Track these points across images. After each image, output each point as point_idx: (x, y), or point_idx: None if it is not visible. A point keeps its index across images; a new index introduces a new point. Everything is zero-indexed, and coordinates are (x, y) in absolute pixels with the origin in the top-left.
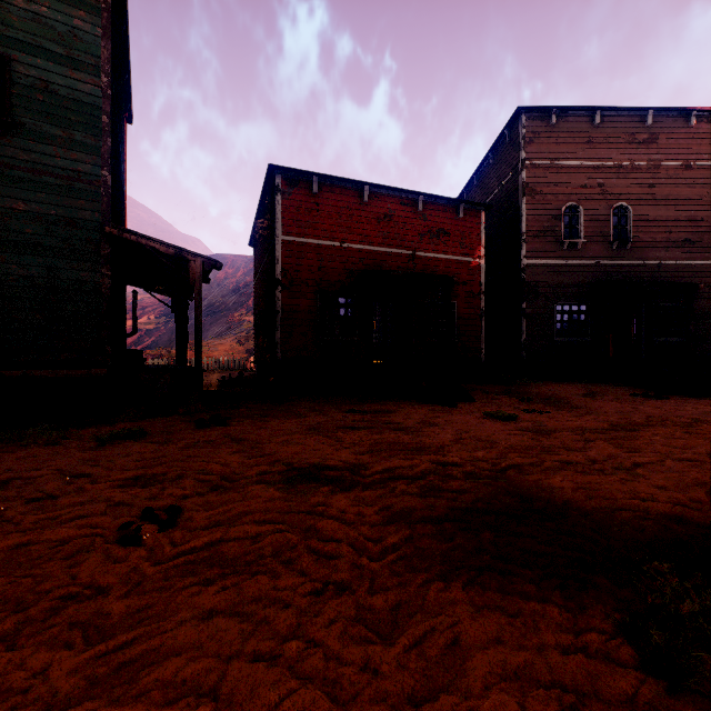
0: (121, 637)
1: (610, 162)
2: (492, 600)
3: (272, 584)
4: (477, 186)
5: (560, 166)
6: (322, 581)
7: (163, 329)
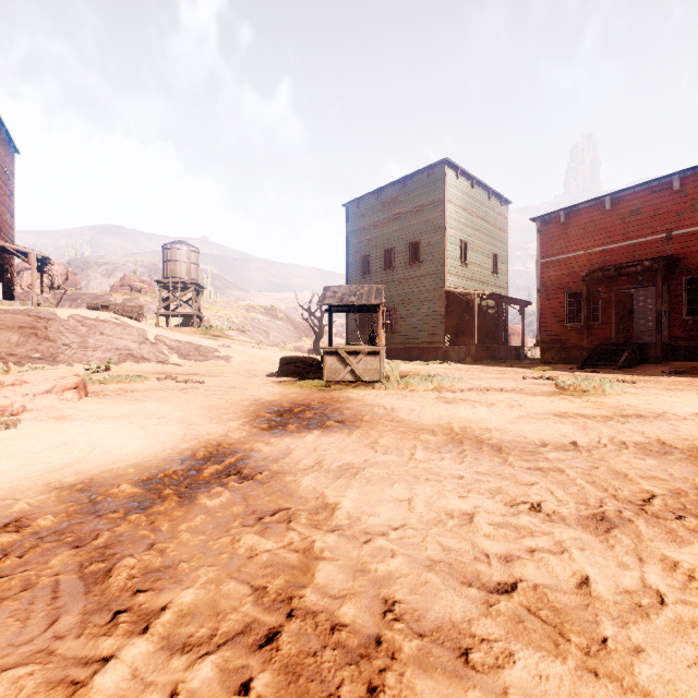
0: None
1: None
2: None
3: None
4: None
5: None
6: None
7: None
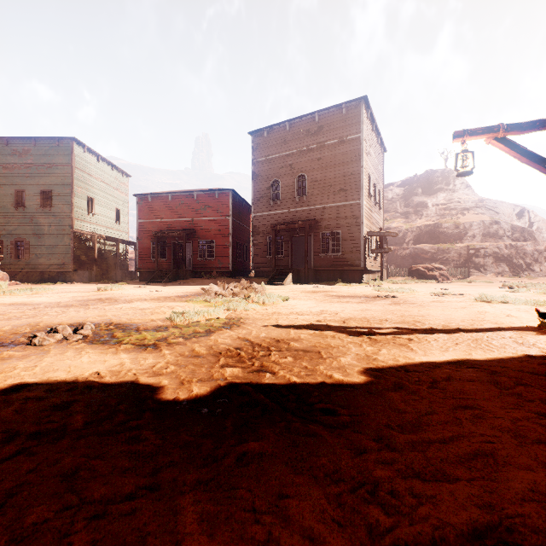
0: None
1: (295, 150)
2: None
3: None
4: None
5: (270, 159)
6: None
7: None
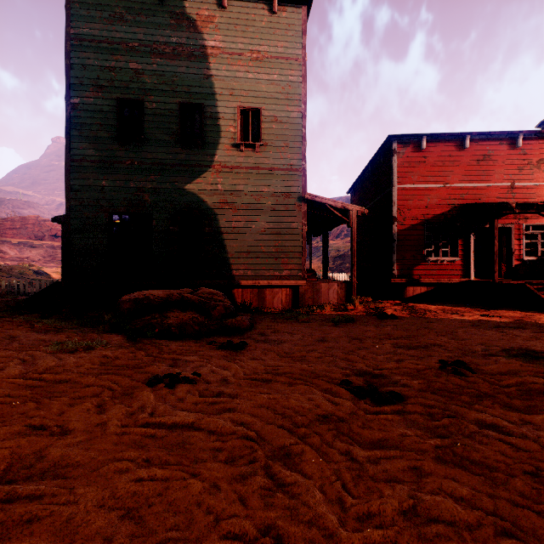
0: None
1: None
2: None
3: None
4: None
5: None
6: None
7: None
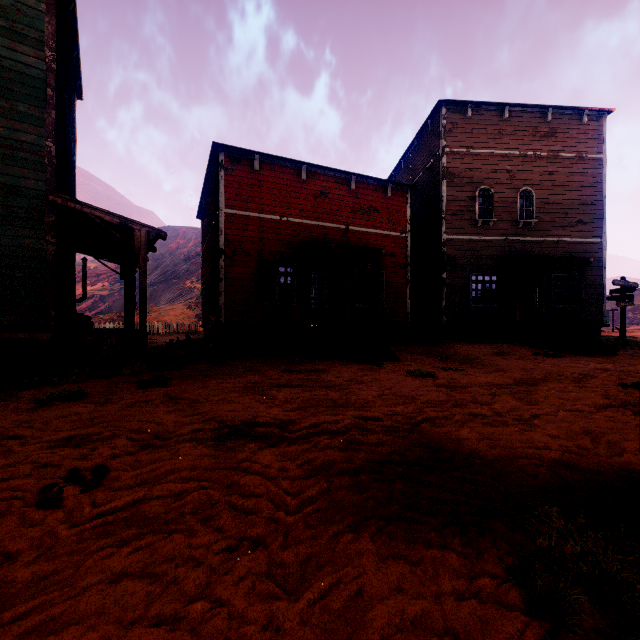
0: (19, 607)
1: (517, 152)
2: (397, 549)
3: (187, 543)
4: (404, 169)
5: (475, 153)
6: (238, 537)
7: (117, 295)
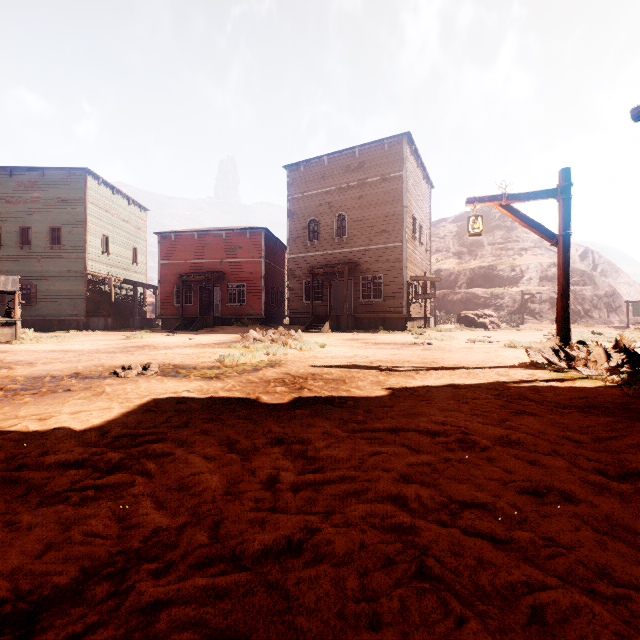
0: None
1: (335, 187)
2: None
3: None
4: None
5: (307, 195)
6: None
7: None
